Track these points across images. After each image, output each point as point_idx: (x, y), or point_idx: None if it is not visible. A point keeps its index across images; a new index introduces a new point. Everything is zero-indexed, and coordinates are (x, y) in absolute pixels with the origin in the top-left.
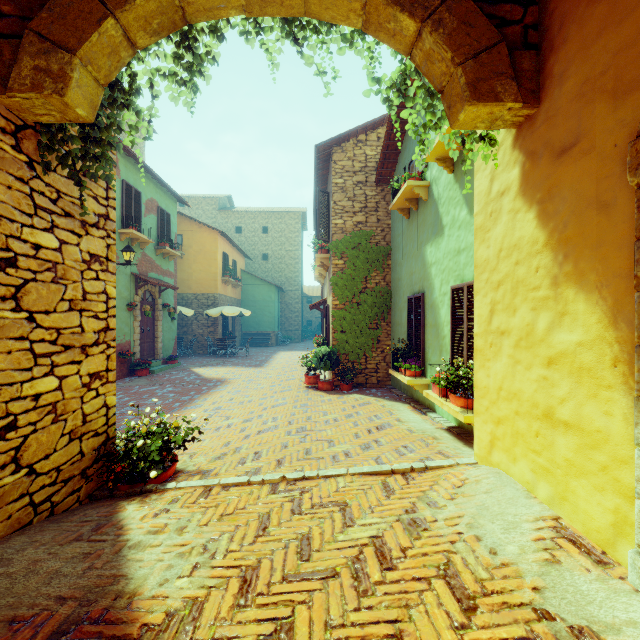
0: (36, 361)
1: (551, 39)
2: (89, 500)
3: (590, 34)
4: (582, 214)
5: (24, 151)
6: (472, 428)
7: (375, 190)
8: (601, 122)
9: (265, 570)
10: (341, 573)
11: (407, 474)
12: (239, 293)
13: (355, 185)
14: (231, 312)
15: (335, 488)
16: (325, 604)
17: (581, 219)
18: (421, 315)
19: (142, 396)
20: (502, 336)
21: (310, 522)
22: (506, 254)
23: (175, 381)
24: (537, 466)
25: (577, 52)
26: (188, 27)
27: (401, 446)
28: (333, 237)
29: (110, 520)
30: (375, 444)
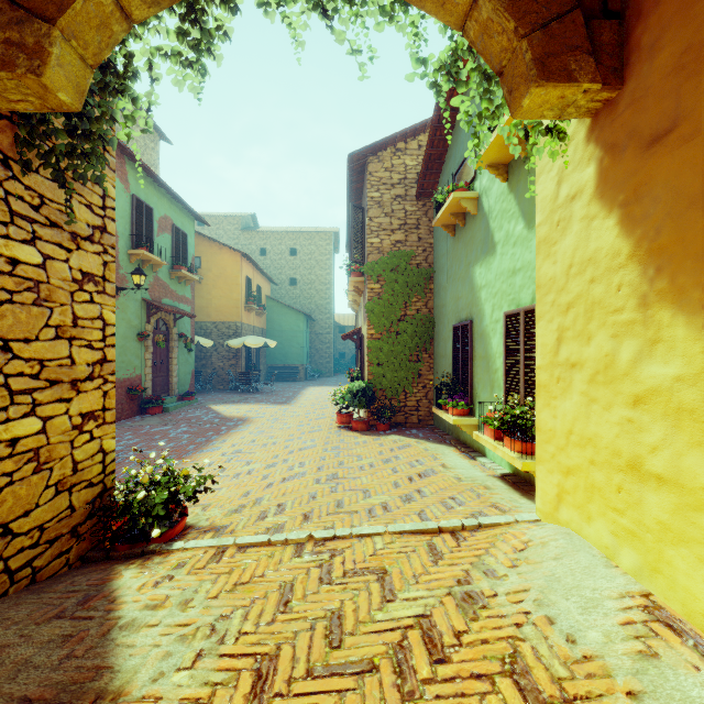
0: (13, 399)
1: (638, 3)
2: (81, 563)
3: None
4: (682, 216)
5: None
6: (530, 476)
7: (416, 205)
8: None
9: (285, 660)
10: (380, 666)
11: (457, 533)
12: (264, 322)
13: (393, 199)
14: (255, 343)
15: (372, 550)
16: None
17: (680, 223)
18: (469, 345)
19: (153, 437)
20: (573, 369)
21: (342, 595)
22: (578, 270)
23: (191, 420)
24: (619, 528)
25: (674, 14)
26: None
27: (448, 497)
28: (368, 258)
29: (101, 590)
30: (418, 495)
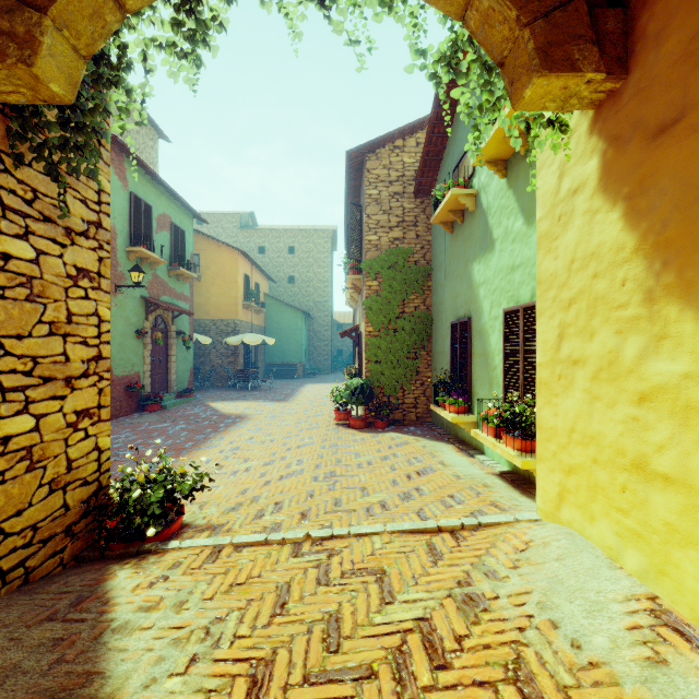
0: (4, 396)
1: None
2: (76, 562)
3: None
4: (690, 208)
5: None
6: (529, 474)
7: (414, 202)
8: None
9: (281, 666)
10: (379, 672)
11: (457, 532)
12: (262, 319)
13: (391, 197)
14: (253, 340)
15: (370, 550)
16: None
17: (688, 215)
18: (467, 343)
19: (151, 434)
20: (575, 366)
21: (339, 596)
22: (580, 265)
23: (189, 417)
24: (624, 529)
25: (682, 0)
26: None
27: (447, 496)
28: (366, 255)
29: (95, 591)
30: (416, 493)
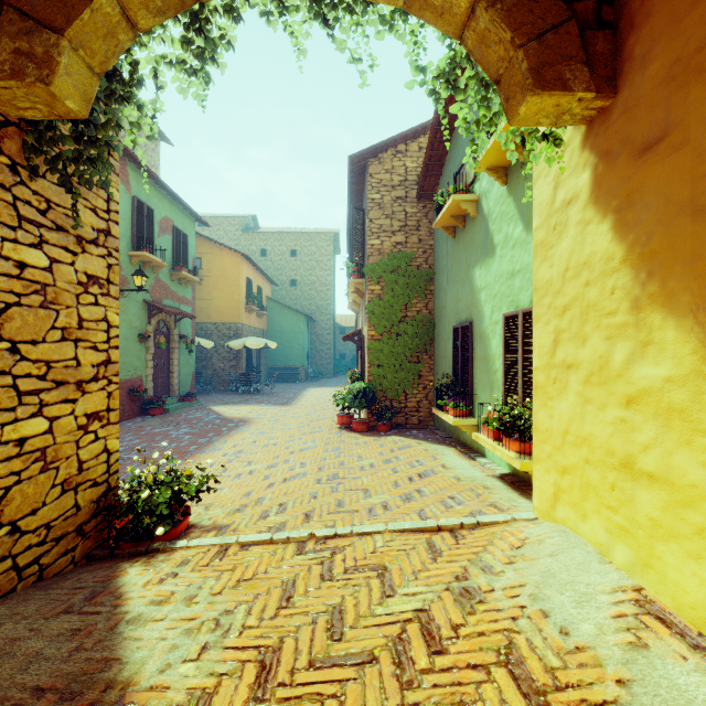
0: (20, 400)
1: (631, 15)
2: (86, 561)
3: (682, 4)
4: (671, 222)
5: (5, 152)
6: (528, 476)
7: (416, 207)
8: (697, 109)
9: (288, 652)
10: (380, 657)
11: (456, 531)
12: (264, 323)
13: (394, 201)
14: (255, 344)
15: (372, 548)
16: (361, 699)
17: (670, 229)
18: (469, 347)
19: (154, 438)
20: (568, 370)
21: (343, 590)
22: (573, 274)
23: (192, 421)
24: (613, 525)
25: (665, 27)
26: (199, 6)
27: (447, 497)
28: (369, 259)
29: (107, 587)
30: (417, 494)
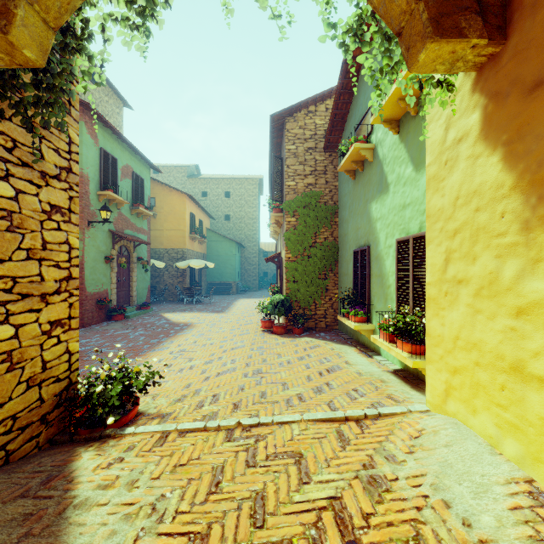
0: None
1: None
2: (49, 445)
3: None
4: None
5: None
6: (417, 372)
7: (324, 155)
8: None
9: (215, 539)
10: None
11: (361, 421)
12: (205, 248)
13: (306, 151)
14: (197, 264)
15: (290, 436)
16: None
17: None
18: (367, 266)
19: (116, 339)
20: (459, 285)
21: (264, 477)
22: (464, 201)
23: (146, 325)
24: (503, 421)
25: None
26: None
27: (352, 389)
28: (286, 197)
29: (62, 471)
30: (327, 387)
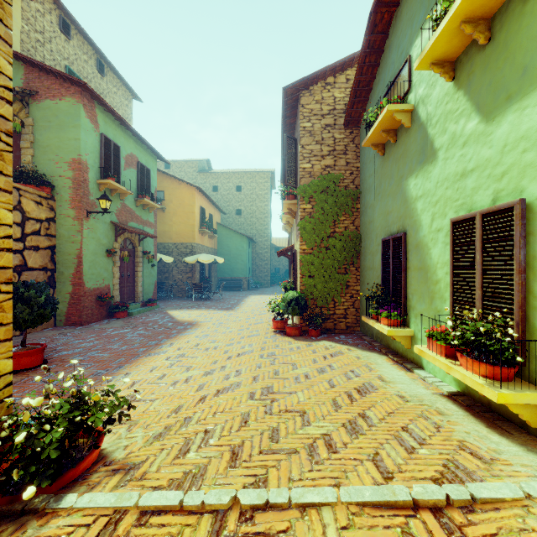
0: None
1: None
2: None
3: None
4: None
5: None
6: (489, 400)
7: (344, 133)
8: None
9: None
10: None
11: (443, 513)
12: (215, 243)
13: (323, 128)
14: (206, 259)
15: None
16: None
17: None
18: (402, 257)
19: (111, 340)
20: None
21: None
22: None
23: (148, 324)
24: None
25: None
26: None
27: (401, 429)
28: (301, 181)
29: None
30: (364, 422)
